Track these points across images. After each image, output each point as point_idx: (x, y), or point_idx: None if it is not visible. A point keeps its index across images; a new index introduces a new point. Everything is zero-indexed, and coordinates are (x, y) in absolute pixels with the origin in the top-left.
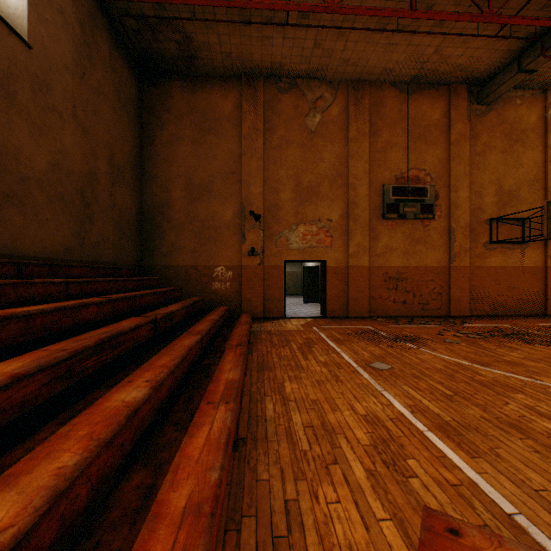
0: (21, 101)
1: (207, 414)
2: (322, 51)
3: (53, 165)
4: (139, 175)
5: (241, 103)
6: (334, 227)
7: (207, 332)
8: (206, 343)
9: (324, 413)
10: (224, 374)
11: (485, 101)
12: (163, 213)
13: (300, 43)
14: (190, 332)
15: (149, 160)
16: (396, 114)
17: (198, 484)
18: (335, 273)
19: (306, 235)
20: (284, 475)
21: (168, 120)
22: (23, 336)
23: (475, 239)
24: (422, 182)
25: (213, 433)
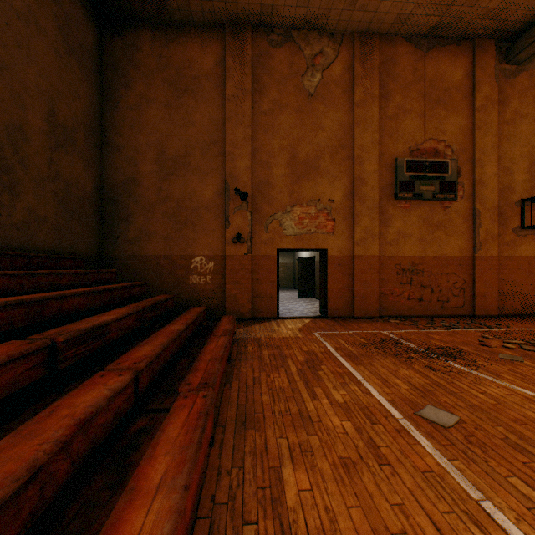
0: None
1: None
2: None
3: None
4: (98, 143)
5: (224, 59)
6: (337, 209)
7: (156, 359)
8: (150, 378)
9: None
10: (136, 510)
11: (518, 58)
12: (129, 191)
13: None
14: (118, 365)
15: (112, 126)
16: (410, 73)
17: None
18: (338, 264)
19: (302, 218)
20: None
21: (135, 77)
22: None
23: (504, 224)
24: (441, 156)
25: None
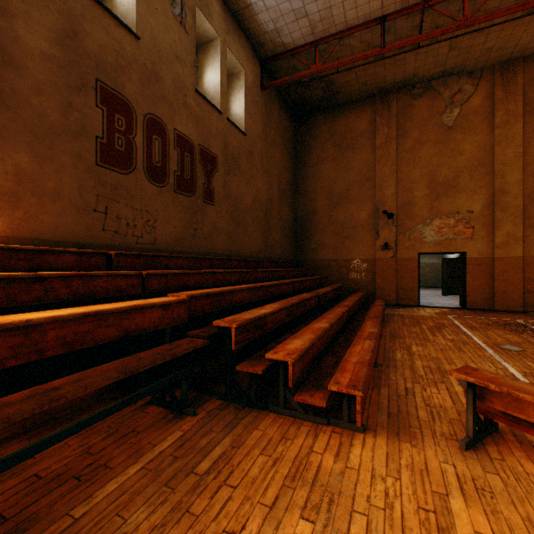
0: (242, 168)
1: (359, 341)
2: (458, 51)
3: (254, 200)
4: (293, 192)
5: (374, 118)
6: (475, 218)
7: (351, 307)
8: (350, 314)
9: (440, 364)
10: (366, 329)
11: None
12: (310, 219)
13: (433, 53)
14: (340, 305)
15: (300, 180)
16: None
17: (360, 358)
18: (476, 264)
19: (441, 228)
20: (405, 380)
21: (314, 146)
22: (265, 296)
23: None
24: None
25: (364, 347)
